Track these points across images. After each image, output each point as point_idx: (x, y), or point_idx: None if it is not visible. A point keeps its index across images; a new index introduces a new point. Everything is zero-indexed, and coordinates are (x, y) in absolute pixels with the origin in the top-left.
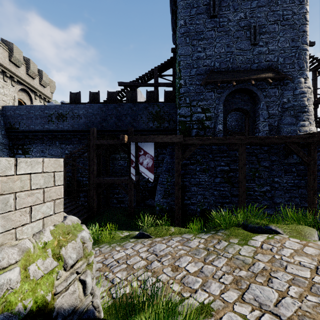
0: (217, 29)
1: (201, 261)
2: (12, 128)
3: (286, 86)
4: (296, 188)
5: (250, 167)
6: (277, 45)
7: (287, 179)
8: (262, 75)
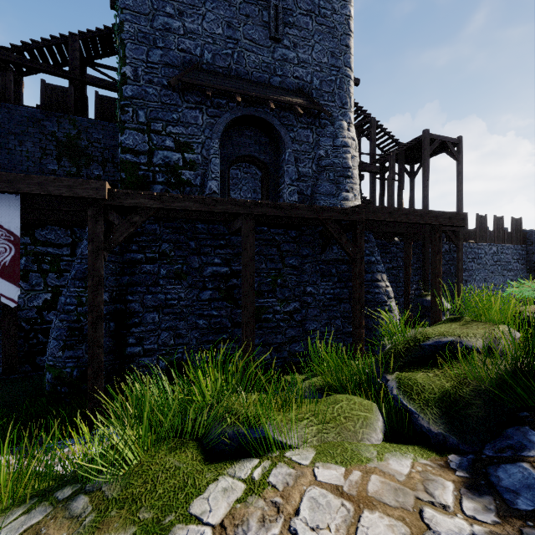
0: None
1: None
2: None
3: (324, 130)
4: (337, 302)
5: (269, 268)
6: (311, 55)
7: (325, 287)
8: (287, 99)
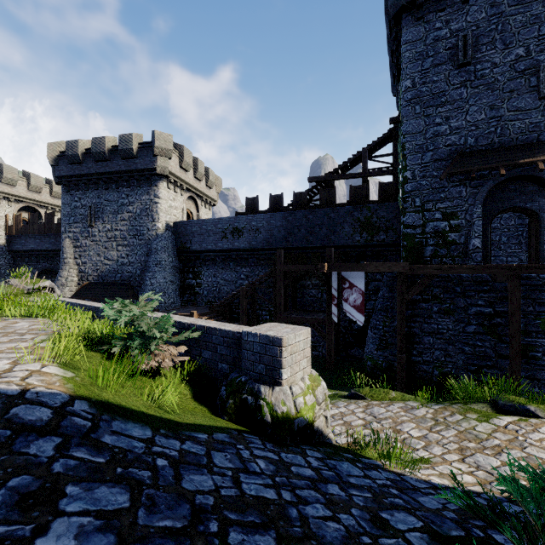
0: (471, 84)
1: (426, 429)
2: (183, 248)
3: None
4: None
5: (537, 311)
6: None
7: None
8: None
